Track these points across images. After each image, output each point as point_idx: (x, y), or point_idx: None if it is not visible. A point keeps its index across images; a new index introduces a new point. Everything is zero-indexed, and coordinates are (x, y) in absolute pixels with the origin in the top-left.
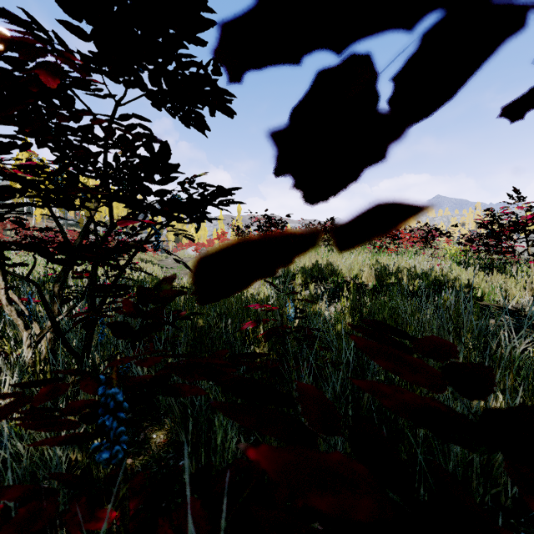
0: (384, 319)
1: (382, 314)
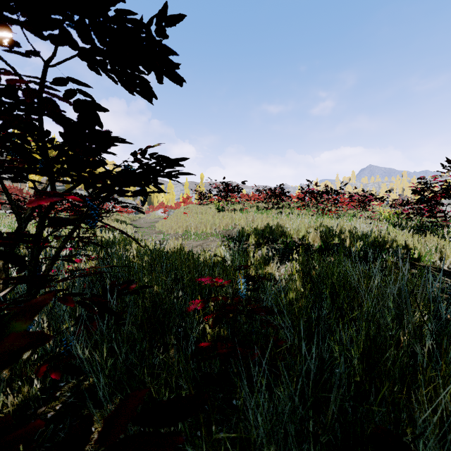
0: (333, 283)
1: (331, 279)
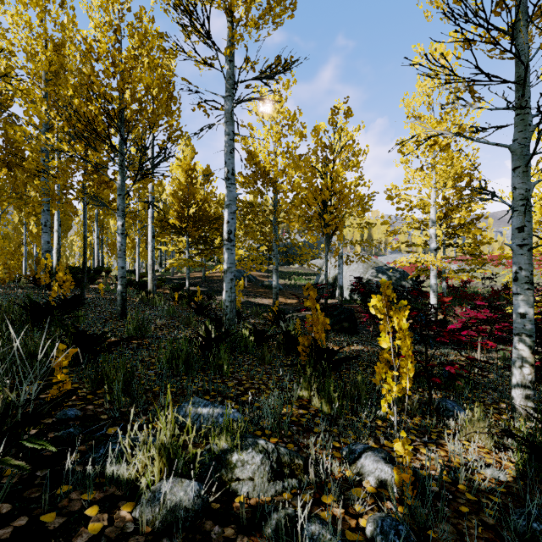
0: None
1: None
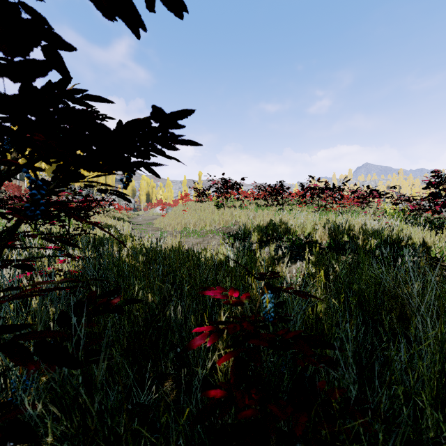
0: (361, 290)
1: (359, 285)
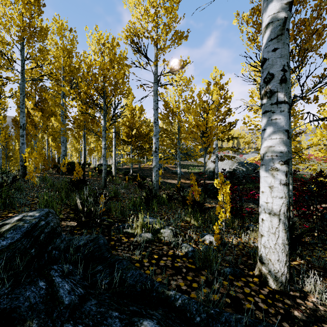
0: None
1: None
